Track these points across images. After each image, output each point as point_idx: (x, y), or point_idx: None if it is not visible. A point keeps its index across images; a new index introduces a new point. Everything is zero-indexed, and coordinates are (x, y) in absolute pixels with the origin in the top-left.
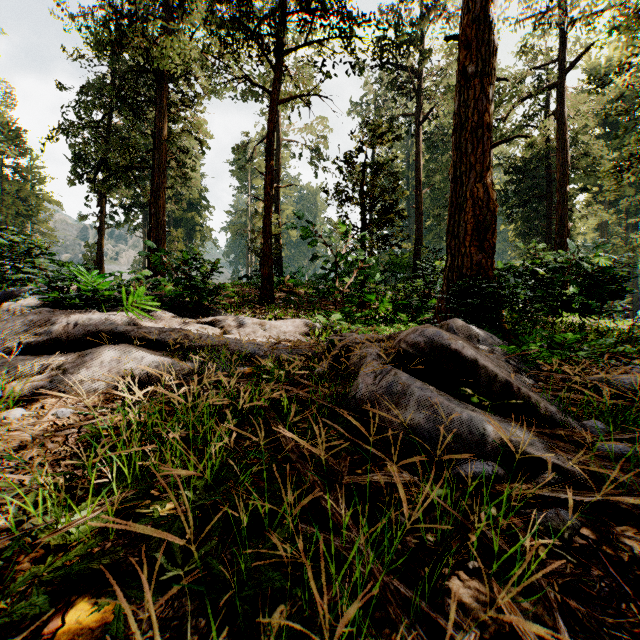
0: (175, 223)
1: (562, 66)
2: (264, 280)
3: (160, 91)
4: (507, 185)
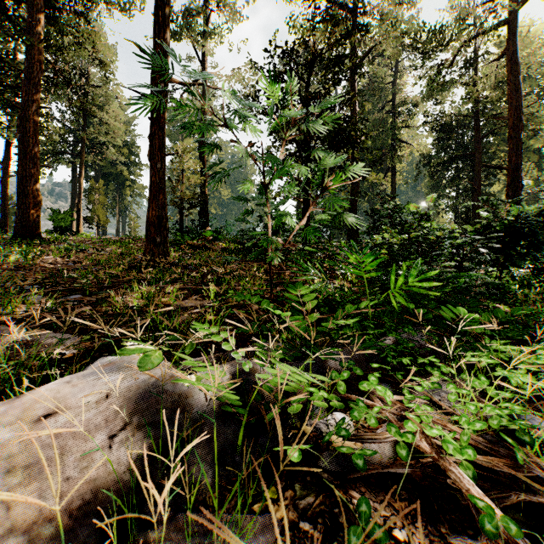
0: (103, 178)
1: (514, 1)
2: (150, 227)
3: None
4: (437, 142)
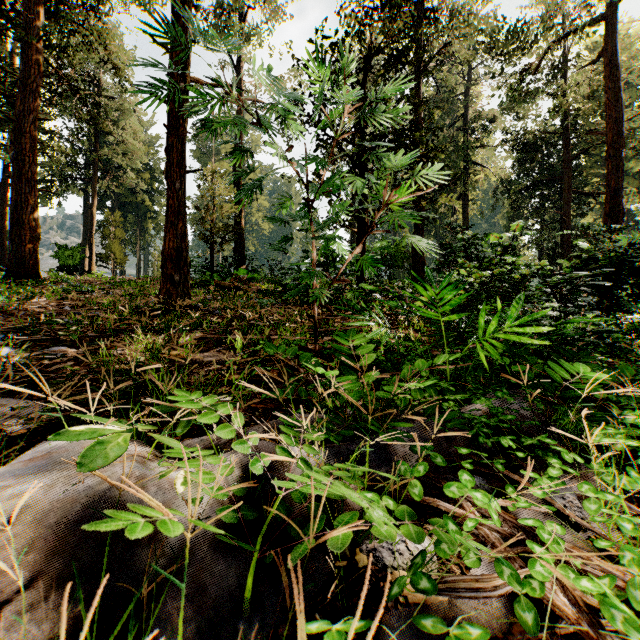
0: (121, 208)
1: None
2: (166, 262)
3: None
4: (518, 164)
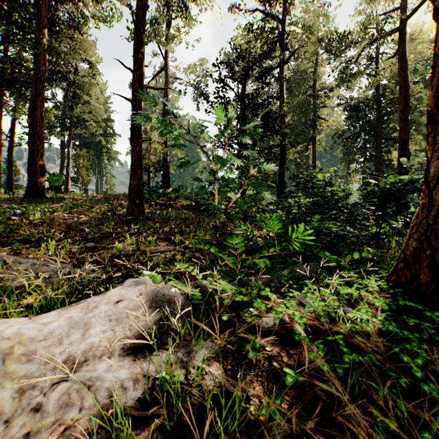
0: (86, 146)
1: (404, 15)
2: (131, 193)
3: (38, 1)
4: (347, 119)
